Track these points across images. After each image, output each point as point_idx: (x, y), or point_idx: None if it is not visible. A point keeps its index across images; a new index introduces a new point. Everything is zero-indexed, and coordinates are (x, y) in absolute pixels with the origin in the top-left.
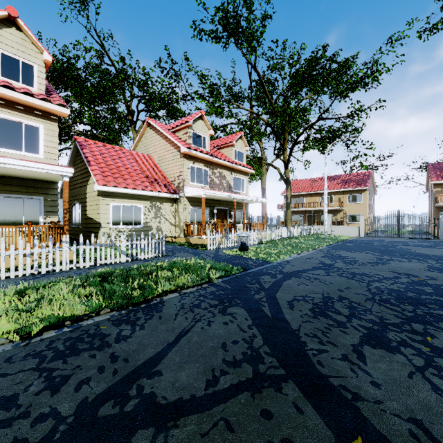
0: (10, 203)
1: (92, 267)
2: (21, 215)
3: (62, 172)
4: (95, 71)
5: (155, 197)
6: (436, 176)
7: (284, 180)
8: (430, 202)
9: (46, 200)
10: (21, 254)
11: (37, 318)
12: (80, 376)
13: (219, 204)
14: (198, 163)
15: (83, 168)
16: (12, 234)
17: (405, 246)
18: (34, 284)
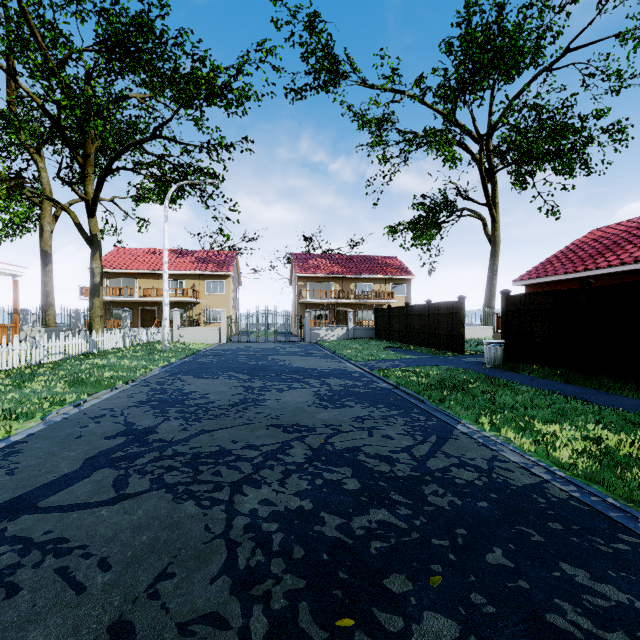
0: None
1: None
2: None
3: None
4: None
5: None
6: (300, 268)
7: (86, 237)
8: (294, 298)
9: None
10: None
11: None
12: None
13: None
14: None
15: None
16: None
17: (278, 356)
18: None
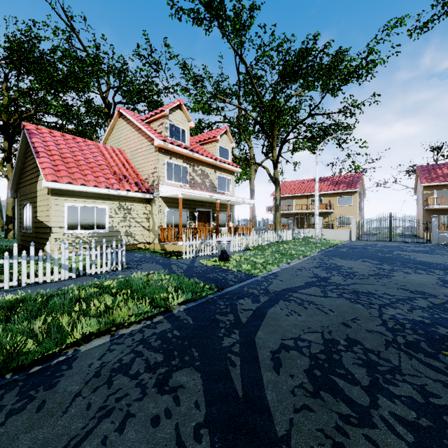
0: None
1: (12, 289)
2: None
3: None
4: (65, 57)
5: (124, 197)
6: (425, 179)
7: (273, 180)
8: (418, 205)
9: None
10: None
11: None
12: None
13: (201, 205)
14: (176, 158)
15: (33, 161)
16: None
17: (402, 252)
18: None
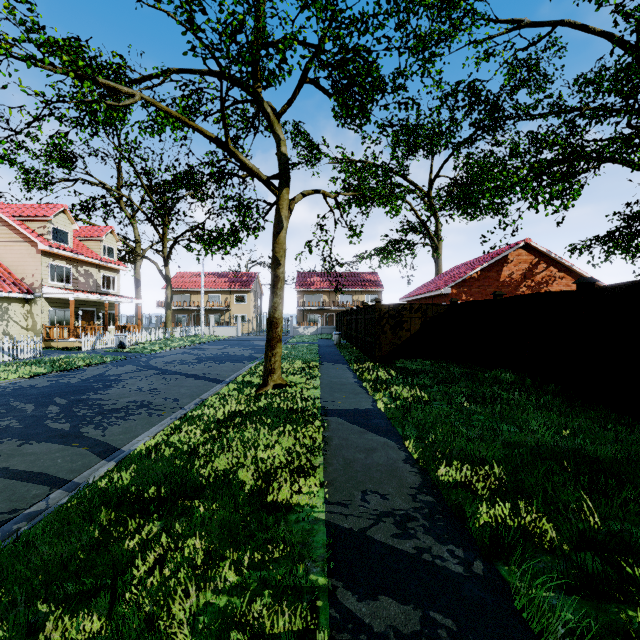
0: None
1: None
2: None
3: None
4: None
5: (1, 297)
6: (299, 285)
7: (164, 277)
8: None
9: None
10: None
11: (23, 374)
12: (79, 376)
13: (85, 305)
14: (59, 260)
15: None
16: None
17: (255, 341)
18: None
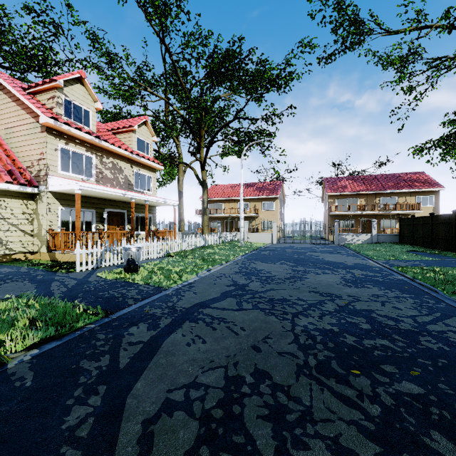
0: None
1: None
2: None
3: None
4: None
5: None
6: (330, 189)
7: (200, 182)
8: (325, 211)
9: None
10: None
11: None
12: None
13: (113, 205)
14: (75, 144)
15: None
16: None
17: (313, 253)
18: None
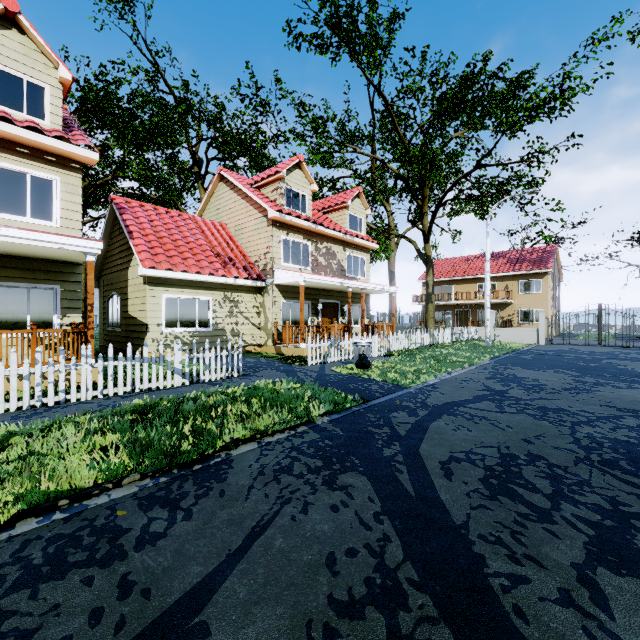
0: (8, 296)
1: (127, 395)
2: (26, 314)
3: (84, 247)
4: (145, 102)
5: (230, 286)
6: None
7: (423, 259)
8: None
9: (63, 290)
10: (15, 375)
11: (12, 494)
12: (52, 635)
13: (326, 296)
14: (294, 233)
15: (123, 243)
16: (6, 344)
17: (615, 361)
18: (26, 428)
